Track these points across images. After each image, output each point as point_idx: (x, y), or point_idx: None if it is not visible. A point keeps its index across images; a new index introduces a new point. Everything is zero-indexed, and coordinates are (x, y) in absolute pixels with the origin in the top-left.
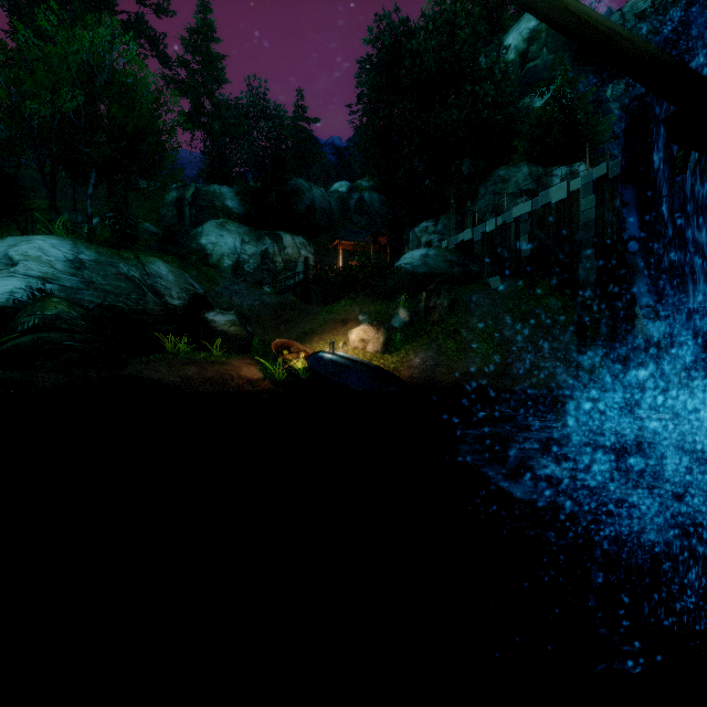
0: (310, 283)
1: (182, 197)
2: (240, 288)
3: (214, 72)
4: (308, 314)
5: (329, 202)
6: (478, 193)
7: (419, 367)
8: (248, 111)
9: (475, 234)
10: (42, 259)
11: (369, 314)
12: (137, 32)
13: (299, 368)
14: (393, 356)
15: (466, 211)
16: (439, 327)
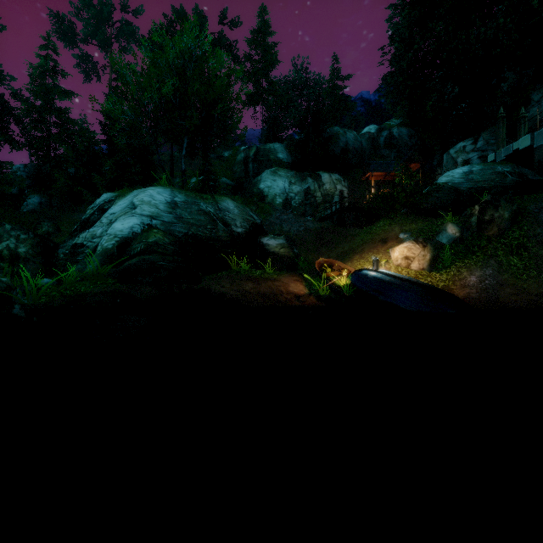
0: (346, 211)
1: (247, 156)
2: (288, 217)
3: (269, 58)
4: (347, 236)
5: (361, 142)
6: (530, 100)
7: (476, 286)
8: (293, 84)
9: (536, 139)
10: (151, 202)
11: (411, 232)
12: (219, 45)
13: (342, 285)
14: (442, 273)
15: (519, 119)
16: (497, 242)
